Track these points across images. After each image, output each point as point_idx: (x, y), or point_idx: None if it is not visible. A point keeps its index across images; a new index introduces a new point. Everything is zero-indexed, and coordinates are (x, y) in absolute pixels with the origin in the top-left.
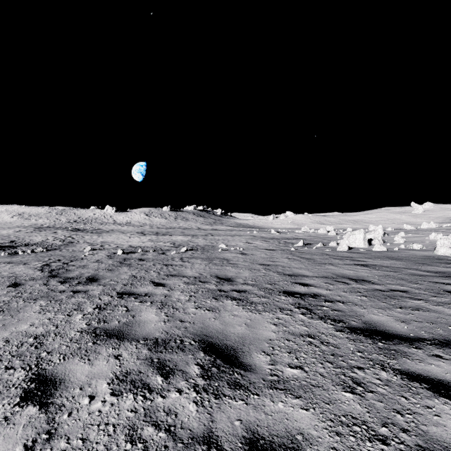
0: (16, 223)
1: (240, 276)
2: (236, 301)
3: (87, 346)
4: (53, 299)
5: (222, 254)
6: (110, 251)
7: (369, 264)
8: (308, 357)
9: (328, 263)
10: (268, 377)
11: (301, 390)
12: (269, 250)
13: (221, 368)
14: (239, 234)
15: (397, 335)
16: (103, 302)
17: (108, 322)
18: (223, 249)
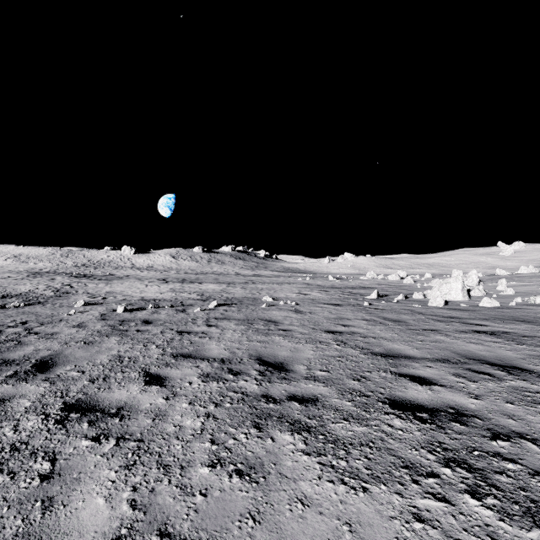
0: (9, 267)
1: (300, 358)
2: (301, 437)
3: None
4: None
5: (267, 313)
6: (110, 307)
7: (496, 331)
8: None
9: (431, 330)
10: None
11: None
12: (333, 305)
13: None
14: (289, 281)
15: None
16: (13, 439)
17: None
18: (269, 303)
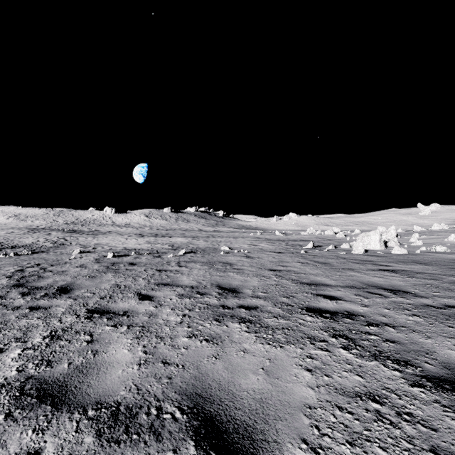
0: (11, 224)
1: (248, 285)
2: (245, 325)
3: None
4: None
5: (224, 258)
6: (101, 254)
7: (397, 270)
8: None
9: (348, 269)
10: None
11: None
12: (277, 253)
13: None
14: (243, 235)
15: None
16: (61, 326)
17: (52, 365)
18: (226, 251)
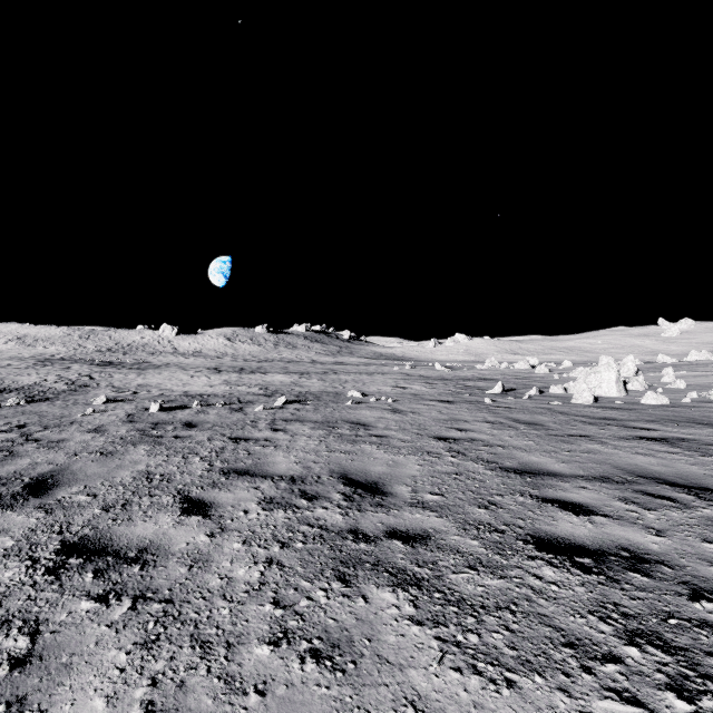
0: (10, 352)
1: (401, 475)
2: (408, 596)
3: None
4: None
5: (354, 412)
6: (141, 405)
7: (670, 438)
8: None
9: (581, 436)
10: None
11: None
12: (443, 402)
13: None
14: (382, 371)
15: None
16: None
17: None
18: (356, 399)
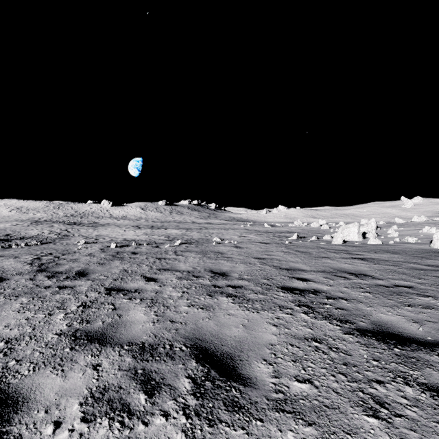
0: (14, 216)
1: (235, 270)
2: (232, 298)
3: (64, 352)
4: (36, 296)
5: (216, 248)
6: (104, 245)
7: (367, 258)
8: (316, 367)
9: (324, 257)
10: (272, 394)
11: (313, 414)
12: (263, 243)
13: (216, 383)
14: (233, 227)
15: (413, 338)
16: (89, 299)
17: (91, 322)
18: (217, 242)
